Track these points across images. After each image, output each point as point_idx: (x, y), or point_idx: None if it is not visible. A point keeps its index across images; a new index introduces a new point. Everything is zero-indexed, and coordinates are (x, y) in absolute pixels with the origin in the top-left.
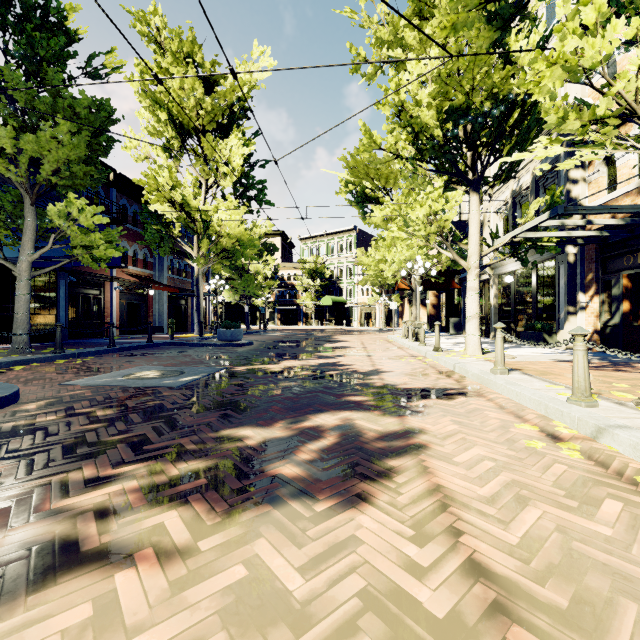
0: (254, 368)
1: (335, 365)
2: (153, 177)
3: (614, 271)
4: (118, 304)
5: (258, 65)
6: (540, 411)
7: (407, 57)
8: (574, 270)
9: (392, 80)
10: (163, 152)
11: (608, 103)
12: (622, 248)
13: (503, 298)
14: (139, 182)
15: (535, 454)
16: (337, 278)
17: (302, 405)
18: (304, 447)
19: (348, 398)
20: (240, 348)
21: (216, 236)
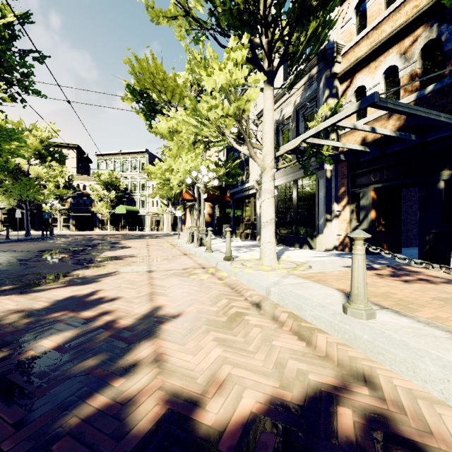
0: None
1: (82, 304)
2: None
3: (362, 185)
4: None
5: None
6: None
7: None
8: (330, 184)
9: None
10: None
11: None
12: (370, 166)
13: None
14: None
15: None
16: (131, 191)
17: None
18: None
19: None
20: None
21: None
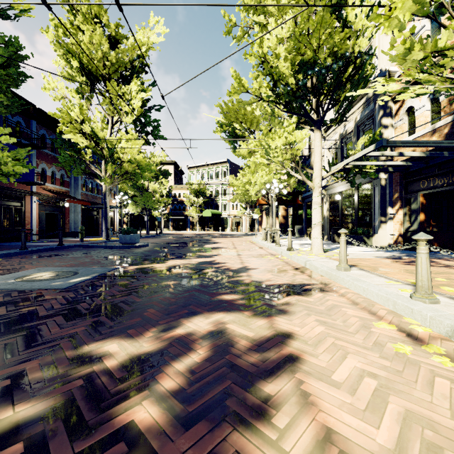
0: (143, 267)
1: (211, 263)
2: (66, 112)
3: (413, 191)
4: (38, 214)
5: (154, 31)
6: (388, 306)
7: (268, 22)
8: (385, 191)
9: (257, 35)
10: (76, 94)
11: (449, 35)
12: (419, 175)
13: (333, 211)
14: (54, 115)
15: (409, 363)
16: (215, 196)
17: (178, 307)
18: (170, 367)
19: (221, 297)
20: (137, 249)
21: (120, 161)
